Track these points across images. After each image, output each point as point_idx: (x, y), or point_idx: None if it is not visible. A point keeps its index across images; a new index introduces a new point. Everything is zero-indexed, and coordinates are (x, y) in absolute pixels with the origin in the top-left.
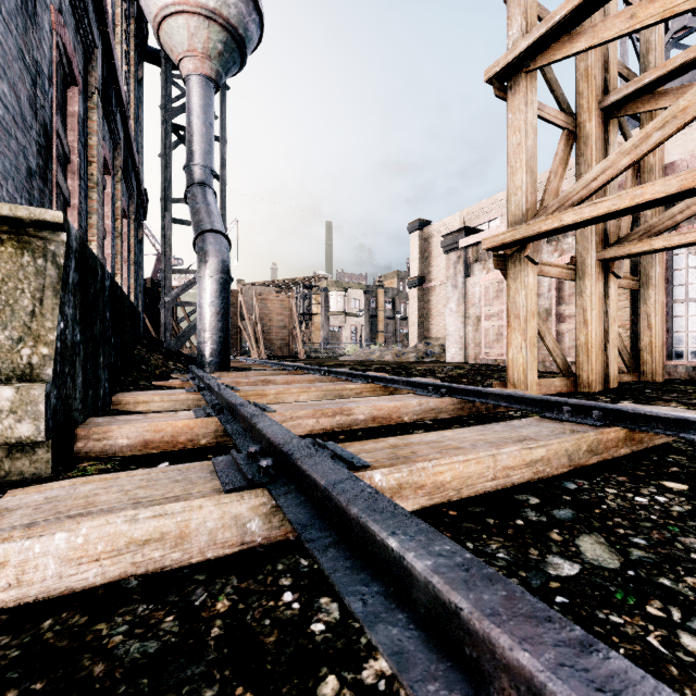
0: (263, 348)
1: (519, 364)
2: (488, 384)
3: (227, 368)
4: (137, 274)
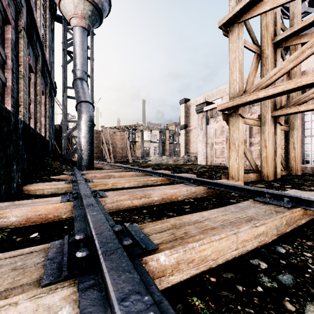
0: (112, 157)
1: (235, 167)
2: (218, 176)
3: (92, 168)
4: (51, 122)
